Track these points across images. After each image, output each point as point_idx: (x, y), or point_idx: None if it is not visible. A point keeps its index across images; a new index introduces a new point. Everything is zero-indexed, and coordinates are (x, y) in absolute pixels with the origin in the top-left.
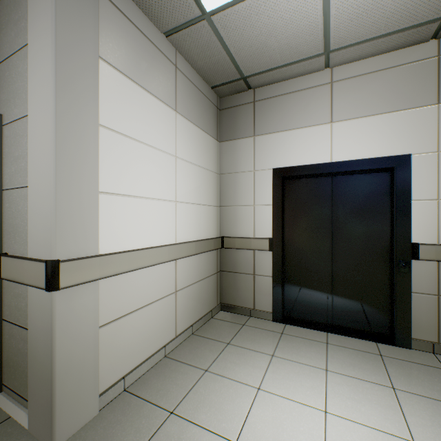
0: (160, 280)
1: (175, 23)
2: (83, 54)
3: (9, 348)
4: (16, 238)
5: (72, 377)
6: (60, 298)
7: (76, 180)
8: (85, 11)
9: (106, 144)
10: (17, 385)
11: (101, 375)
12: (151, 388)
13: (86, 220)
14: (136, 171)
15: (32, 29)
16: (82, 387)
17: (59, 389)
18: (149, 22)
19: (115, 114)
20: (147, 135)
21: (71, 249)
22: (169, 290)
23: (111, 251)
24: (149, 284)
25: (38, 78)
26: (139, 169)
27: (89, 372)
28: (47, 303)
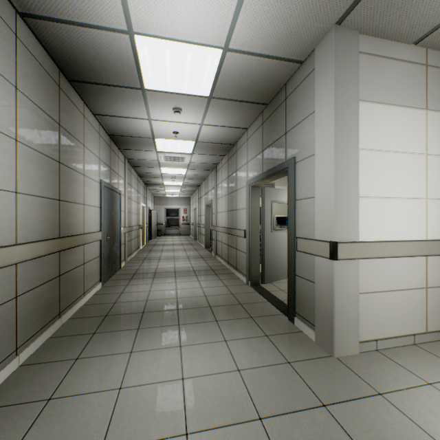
0: (407, 271)
1: (427, 29)
2: (349, 105)
3: (299, 292)
4: (305, 228)
5: (342, 318)
6: (337, 266)
7: (345, 191)
8: (350, 75)
9: (362, 161)
10: (305, 314)
11: (359, 328)
12: (403, 359)
13: (350, 217)
14: (385, 176)
15: (317, 103)
16: (348, 329)
17: (336, 322)
18: (396, 44)
19: (368, 136)
20: (395, 143)
21: (342, 236)
22: (418, 284)
23: (366, 240)
24: (396, 273)
25: (322, 132)
26: (388, 175)
27: (352, 321)
28: (329, 267)
